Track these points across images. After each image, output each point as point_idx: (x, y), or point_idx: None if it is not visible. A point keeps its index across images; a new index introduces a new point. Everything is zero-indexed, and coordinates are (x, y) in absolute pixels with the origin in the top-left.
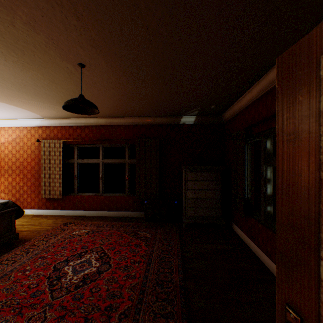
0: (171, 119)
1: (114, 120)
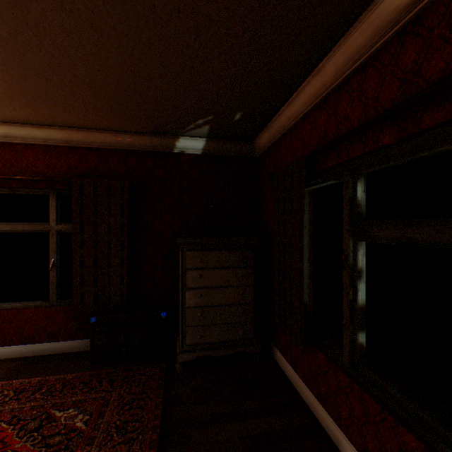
0: (156, 142)
1: (17, 132)
